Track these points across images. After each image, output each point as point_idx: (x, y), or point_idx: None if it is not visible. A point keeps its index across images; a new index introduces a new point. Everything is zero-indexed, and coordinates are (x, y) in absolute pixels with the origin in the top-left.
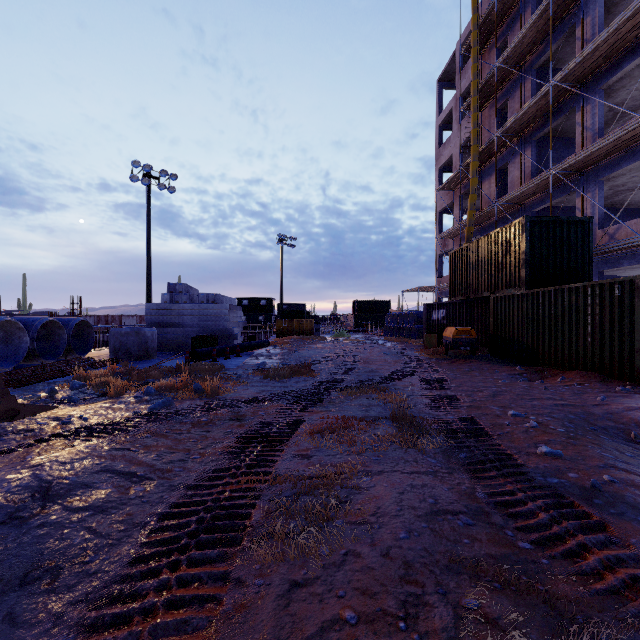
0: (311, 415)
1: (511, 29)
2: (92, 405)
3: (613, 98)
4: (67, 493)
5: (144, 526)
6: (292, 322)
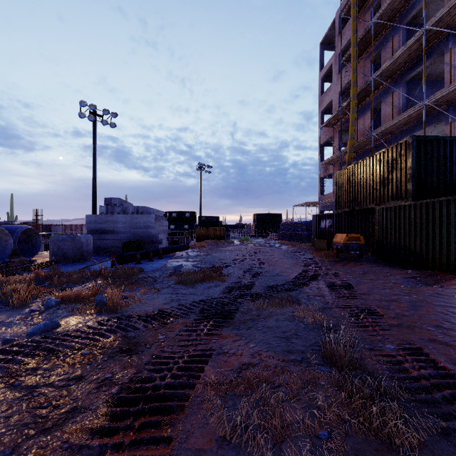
0: (220, 342)
1: None
2: None
3: None
4: None
5: None
6: (208, 229)
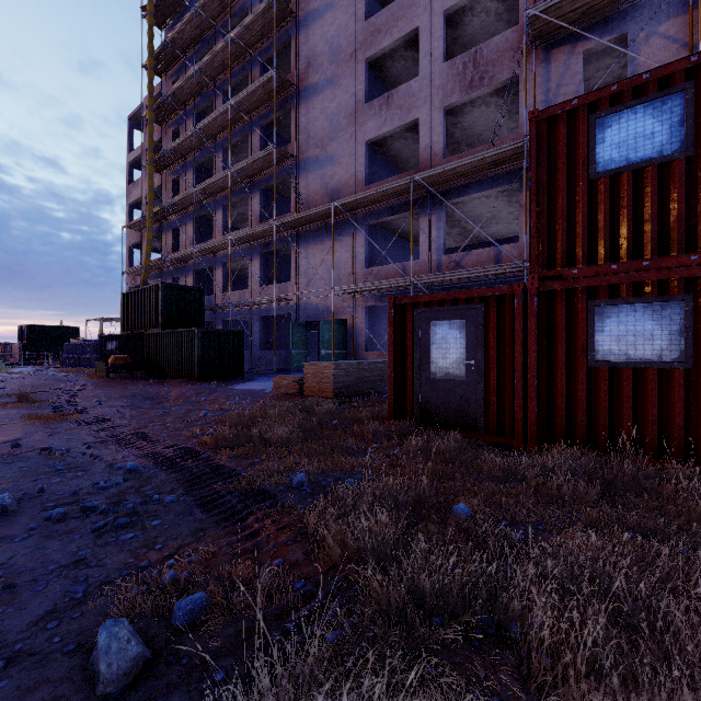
0: None
1: (182, 124)
2: None
3: (237, 210)
4: None
5: None
6: None
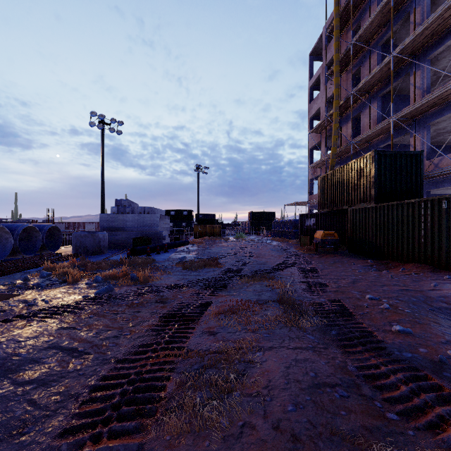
0: (217, 298)
1: (362, 17)
2: (54, 290)
3: (436, 66)
4: (17, 368)
5: (77, 397)
6: (205, 227)
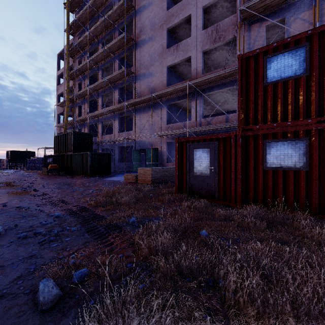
0: None
1: (82, 57)
2: None
3: (108, 97)
4: None
5: None
6: None
